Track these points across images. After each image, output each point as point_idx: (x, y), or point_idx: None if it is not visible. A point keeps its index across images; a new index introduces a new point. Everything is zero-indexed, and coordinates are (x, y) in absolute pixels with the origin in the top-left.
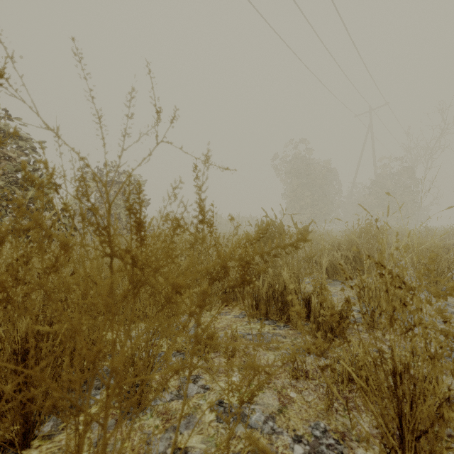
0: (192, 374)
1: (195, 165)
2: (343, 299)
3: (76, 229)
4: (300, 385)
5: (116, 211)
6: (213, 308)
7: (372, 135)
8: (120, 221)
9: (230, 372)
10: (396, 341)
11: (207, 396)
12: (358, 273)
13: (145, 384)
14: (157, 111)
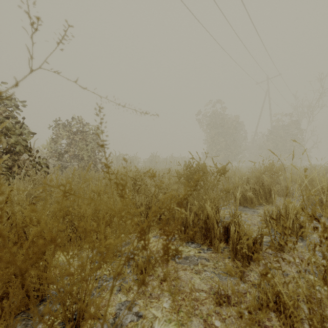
0: (128, 300)
1: (99, 107)
2: (253, 224)
3: (48, 167)
4: (223, 312)
5: (81, 153)
6: (150, 231)
7: (269, 97)
8: (83, 160)
9: (161, 298)
10: (302, 264)
11: (140, 325)
12: (283, 219)
13: (82, 317)
14: (33, 23)
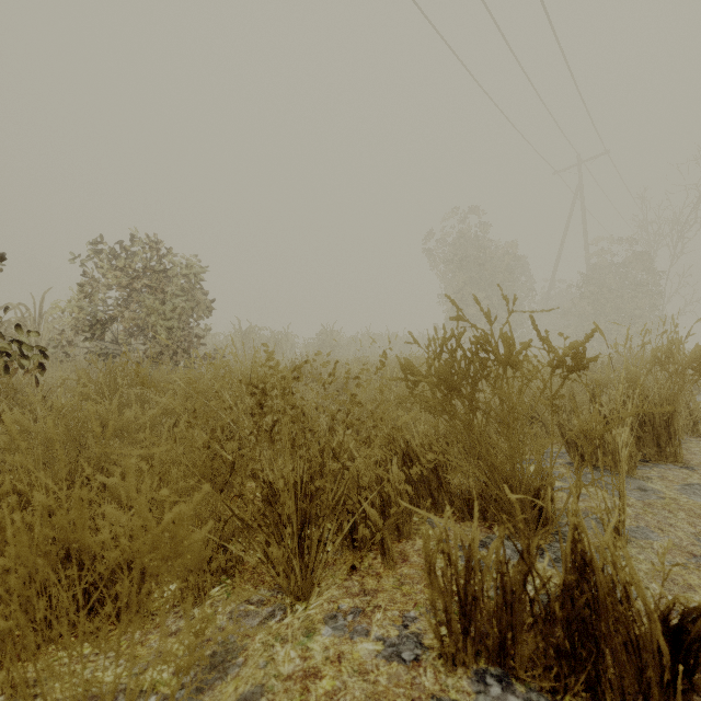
0: None
1: None
2: (686, 551)
3: (42, 353)
4: None
5: (149, 320)
6: (314, 589)
7: (582, 202)
8: (156, 339)
9: None
10: None
11: None
12: None
13: None
14: None
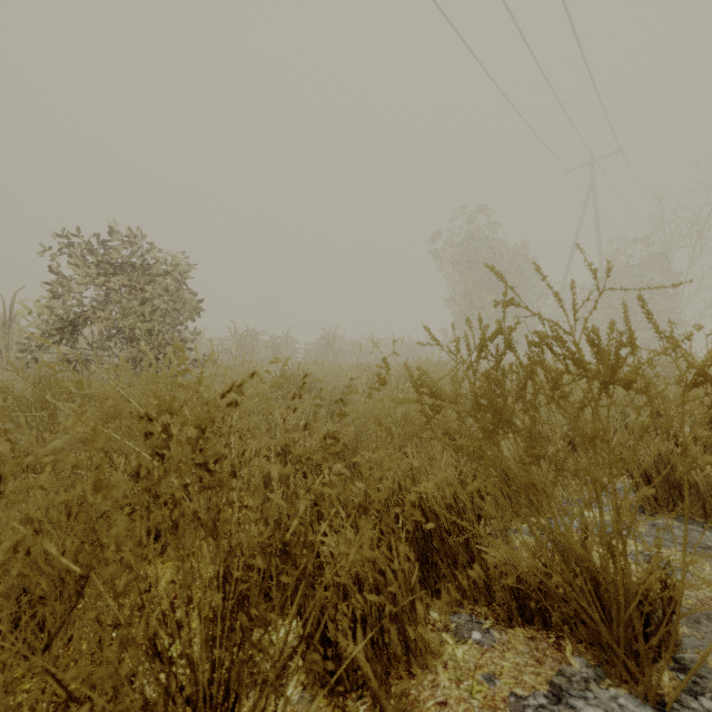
0: None
1: None
2: None
3: None
4: None
5: (126, 322)
6: None
7: (595, 202)
8: (134, 344)
9: None
10: None
11: None
12: None
13: None
14: None
